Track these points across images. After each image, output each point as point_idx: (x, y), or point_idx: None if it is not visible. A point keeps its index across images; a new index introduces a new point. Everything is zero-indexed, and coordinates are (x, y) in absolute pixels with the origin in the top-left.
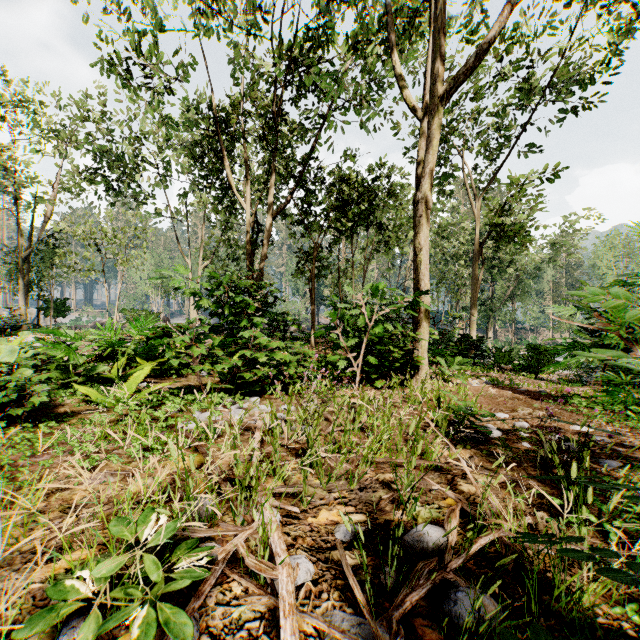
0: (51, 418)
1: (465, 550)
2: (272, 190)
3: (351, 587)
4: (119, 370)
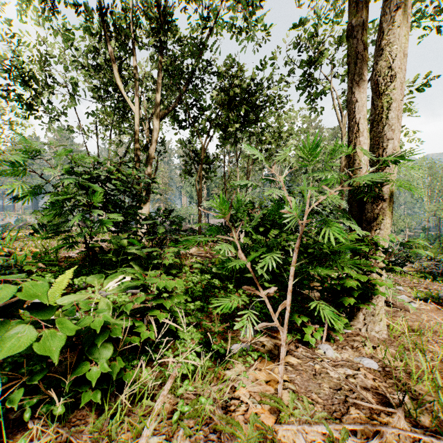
0: None
1: None
2: (159, 90)
3: None
4: None
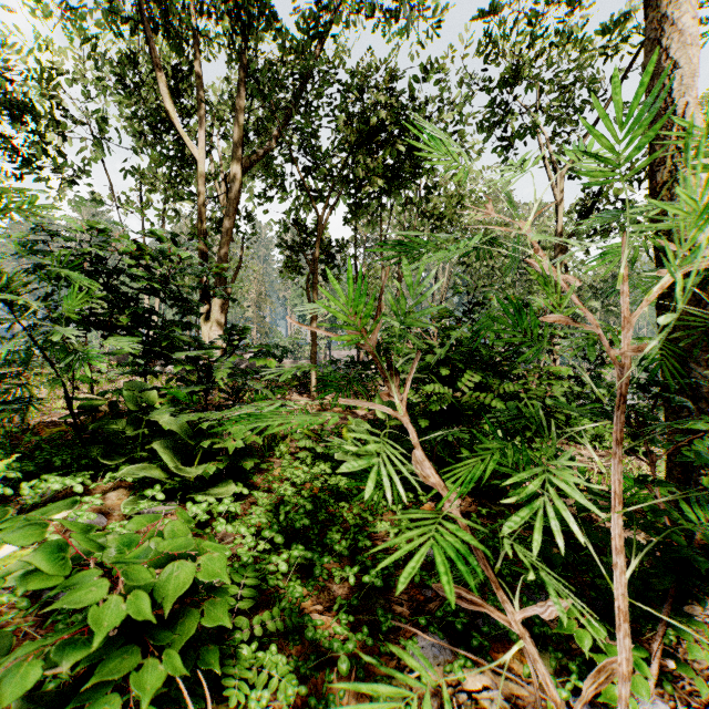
0: None
1: None
2: (240, 118)
3: None
4: None
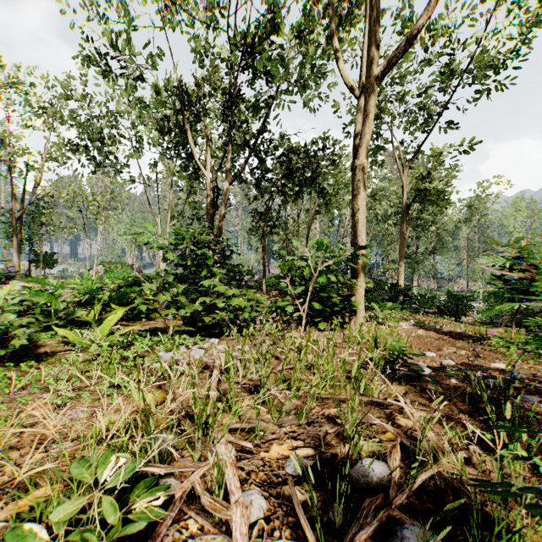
0: (32, 357)
1: (408, 485)
2: (229, 159)
3: (302, 524)
4: (95, 314)
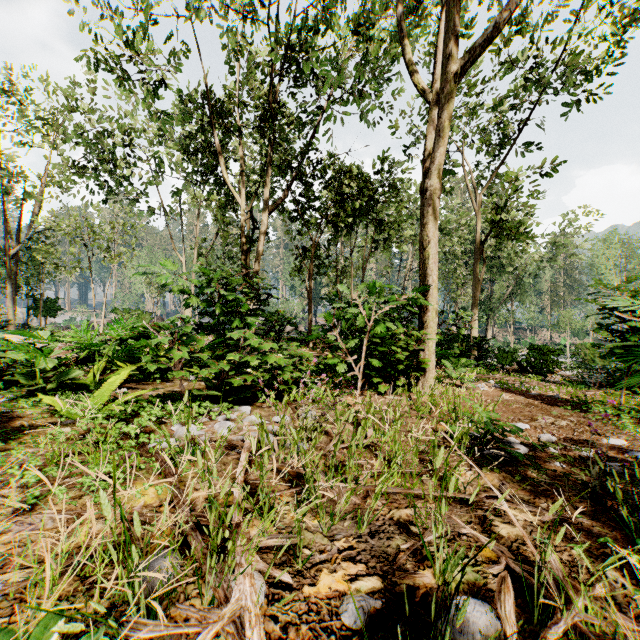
0: (2, 434)
1: None
2: (268, 184)
3: None
4: (95, 375)
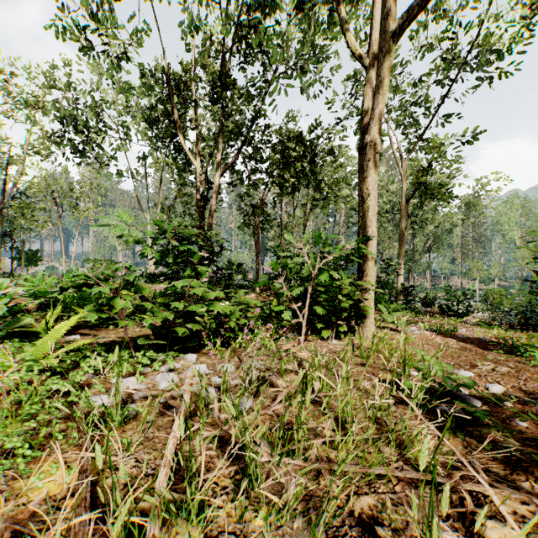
0: None
1: None
2: (220, 148)
3: None
4: (48, 322)
